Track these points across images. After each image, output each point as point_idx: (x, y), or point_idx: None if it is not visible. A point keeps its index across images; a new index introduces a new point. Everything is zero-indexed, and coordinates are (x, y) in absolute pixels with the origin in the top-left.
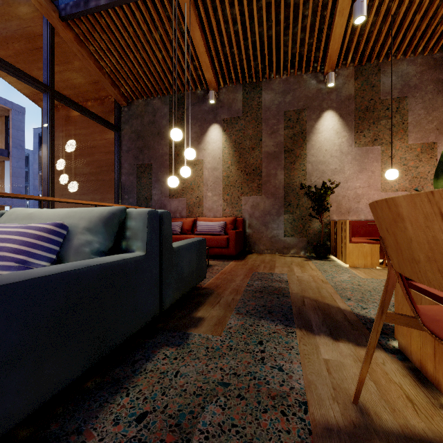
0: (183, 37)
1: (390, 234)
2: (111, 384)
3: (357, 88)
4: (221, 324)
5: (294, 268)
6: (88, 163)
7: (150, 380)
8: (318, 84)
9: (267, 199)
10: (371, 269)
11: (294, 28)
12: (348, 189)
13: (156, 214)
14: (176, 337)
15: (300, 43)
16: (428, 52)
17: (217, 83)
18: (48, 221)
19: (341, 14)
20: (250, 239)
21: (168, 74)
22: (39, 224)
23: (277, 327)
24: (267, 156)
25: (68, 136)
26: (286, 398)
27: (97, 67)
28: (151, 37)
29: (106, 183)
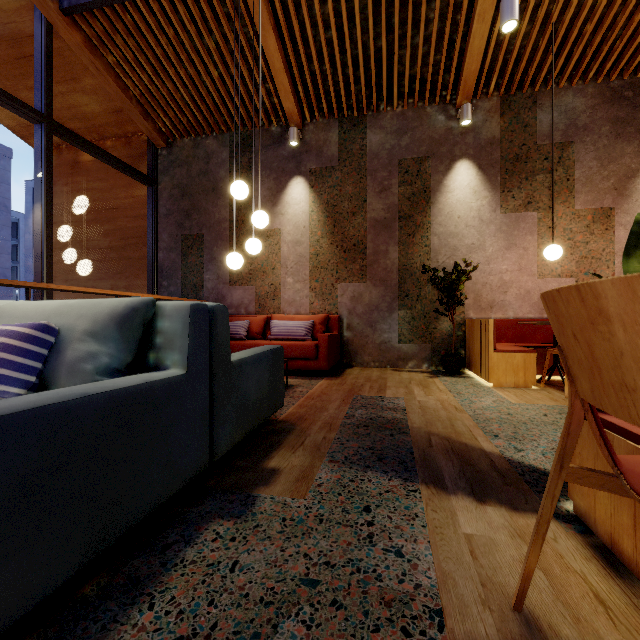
0: (251, 46)
1: (579, 343)
2: (125, 588)
3: (503, 128)
4: (305, 480)
5: (414, 390)
6: (107, 233)
7: (190, 578)
8: (447, 121)
9: (374, 288)
10: (524, 390)
11: (414, 38)
12: (490, 273)
13: (203, 310)
14: (235, 502)
15: (421, 61)
16: (603, 78)
17: (301, 116)
18: (26, 321)
19: (482, 18)
20: (350, 346)
21: (228, 101)
22: (7, 326)
23: (391, 482)
24: (374, 225)
25: (76, 191)
26: (410, 604)
27: (120, 88)
28: (203, 45)
29: (134, 263)
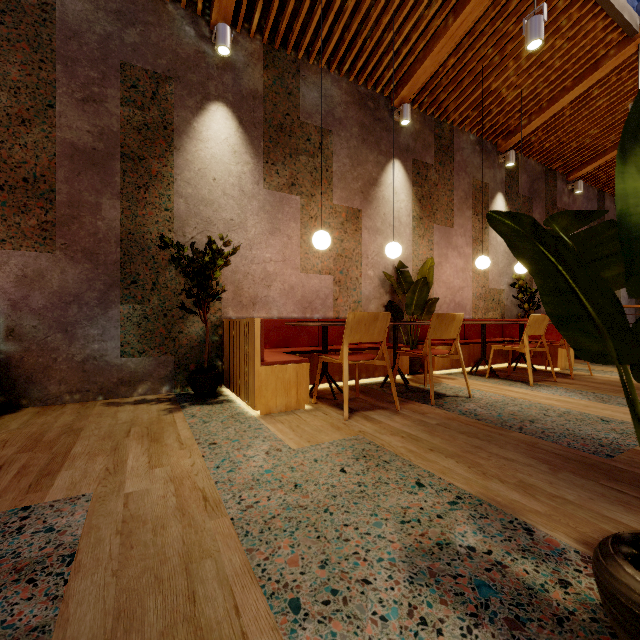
0: None
1: None
2: None
3: (267, 84)
4: None
5: (129, 455)
6: None
7: None
8: (199, 40)
9: (72, 264)
10: (298, 414)
11: None
12: (253, 261)
13: None
14: None
15: None
16: (354, 79)
17: None
18: None
19: None
20: (15, 369)
21: None
22: None
23: None
24: (72, 155)
25: None
26: None
27: None
28: None
29: None
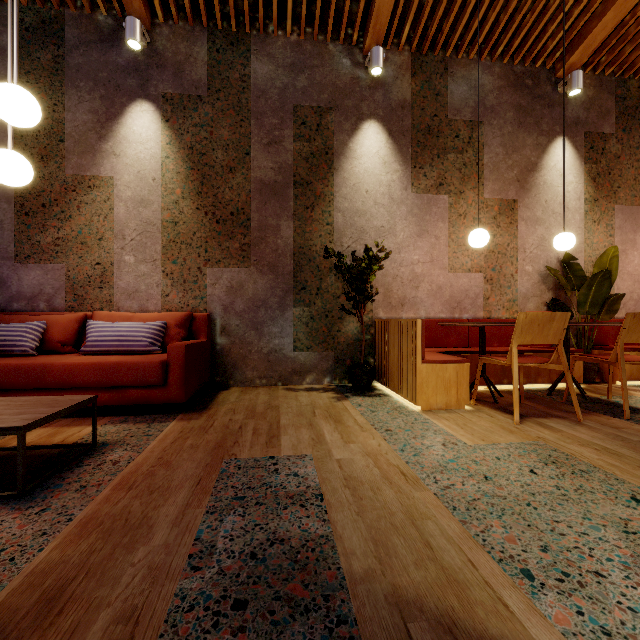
0: None
1: None
2: None
3: (415, 91)
4: None
5: (324, 430)
6: None
7: None
8: (353, 68)
9: (261, 276)
10: (460, 413)
11: None
12: (402, 264)
13: None
14: None
15: None
16: (508, 60)
17: (149, 9)
18: None
19: None
20: (226, 357)
21: None
22: None
23: None
24: (261, 189)
25: None
26: None
27: None
28: None
29: None
